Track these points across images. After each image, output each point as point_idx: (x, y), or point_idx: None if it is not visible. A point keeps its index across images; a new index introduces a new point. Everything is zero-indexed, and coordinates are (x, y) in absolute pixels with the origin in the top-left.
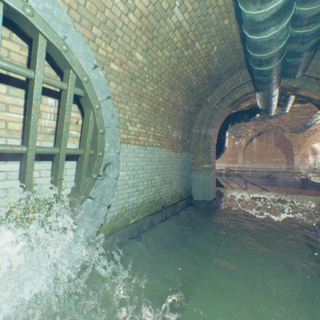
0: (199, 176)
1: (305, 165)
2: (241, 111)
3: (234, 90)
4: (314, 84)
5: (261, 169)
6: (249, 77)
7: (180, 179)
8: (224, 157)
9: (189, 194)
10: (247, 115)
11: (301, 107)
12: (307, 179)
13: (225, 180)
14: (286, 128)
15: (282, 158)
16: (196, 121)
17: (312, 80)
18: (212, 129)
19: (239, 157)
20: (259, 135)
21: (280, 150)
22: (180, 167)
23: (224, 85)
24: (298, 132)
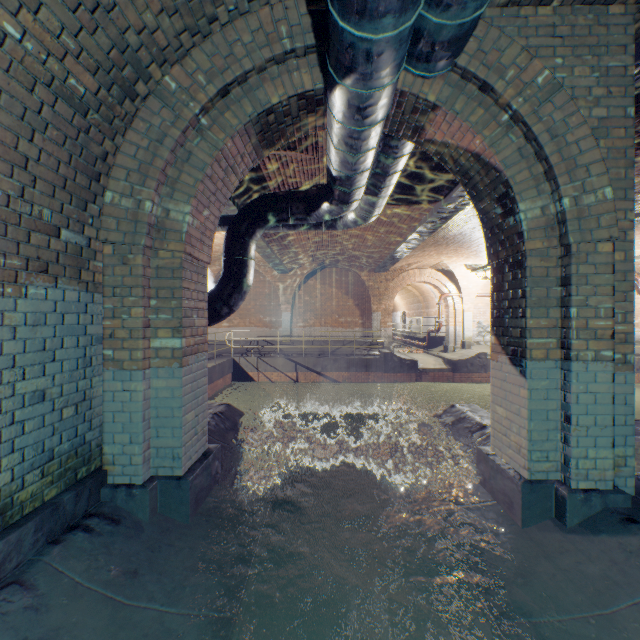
0: (134, 385)
1: (387, 330)
2: (289, 192)
3: (266, 71)
4: (475, 102)
5: (324, 339)
6: (312, 32)
7: (6, 421)
8: (255, 315)
9: (92, 466)
10: (301, 203)
11: (397, 214)
12: (392, 354)
13: (257, 365)
14: (364, 260)
15: (356, 317)
16: (122, 160)
17: (472, 89)
18: (188, 202)
19: (284, 314)
20: (320, 272)
21: (353, 302)
22: (5, 359)
23: (229, 40)
24: (380, 271)
